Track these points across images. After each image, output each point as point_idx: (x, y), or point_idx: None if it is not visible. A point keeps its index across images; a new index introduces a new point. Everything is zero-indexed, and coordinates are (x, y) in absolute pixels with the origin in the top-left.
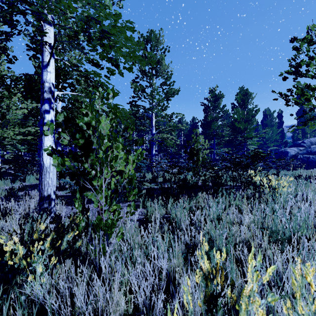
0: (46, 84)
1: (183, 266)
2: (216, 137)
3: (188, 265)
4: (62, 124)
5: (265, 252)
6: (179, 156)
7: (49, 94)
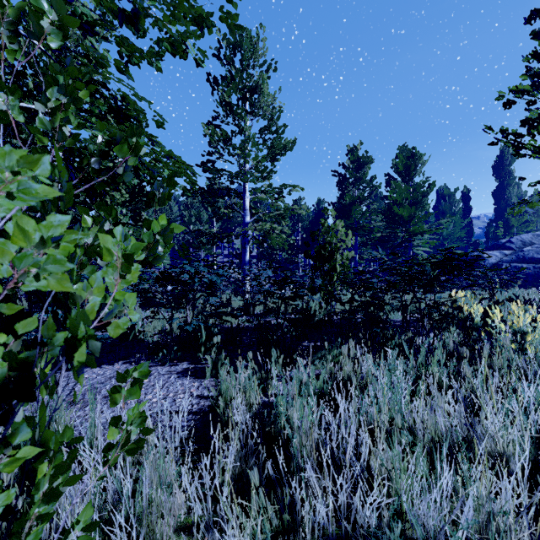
0: None
1: None
2: (358, 232)
3: None
4: None
5: None
6: (295, 266)
7: None
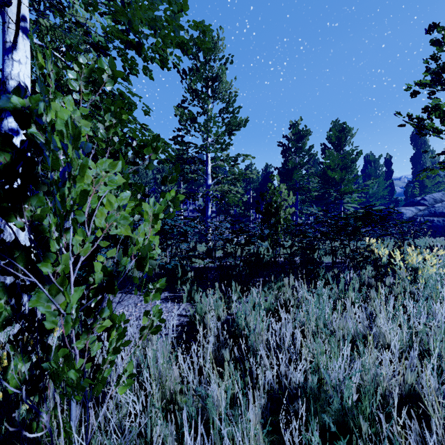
0: (10, 83)
1: None
2: (298, 191)
3: None
4: None
5: None
6: (247, 219)
7: None
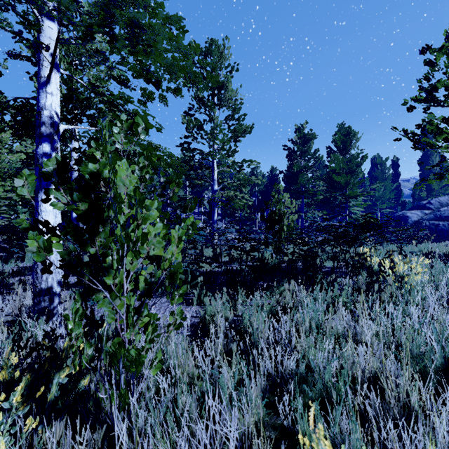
0: (44, 113)
1: (265, 422)
2: (304, 194)
3: (272, 416)
4: (53, 176)
5: (406, 395)
6: (253, 222)
7: (50, 128)
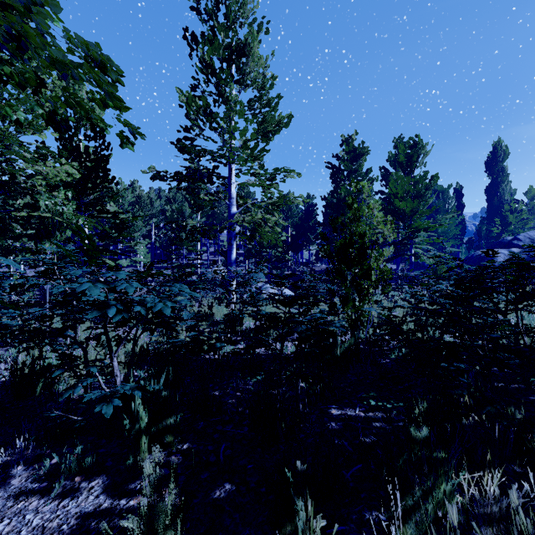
0: None
1: None
2: None
3: None
4: None
5: None
6: (284, 264)
7: None
